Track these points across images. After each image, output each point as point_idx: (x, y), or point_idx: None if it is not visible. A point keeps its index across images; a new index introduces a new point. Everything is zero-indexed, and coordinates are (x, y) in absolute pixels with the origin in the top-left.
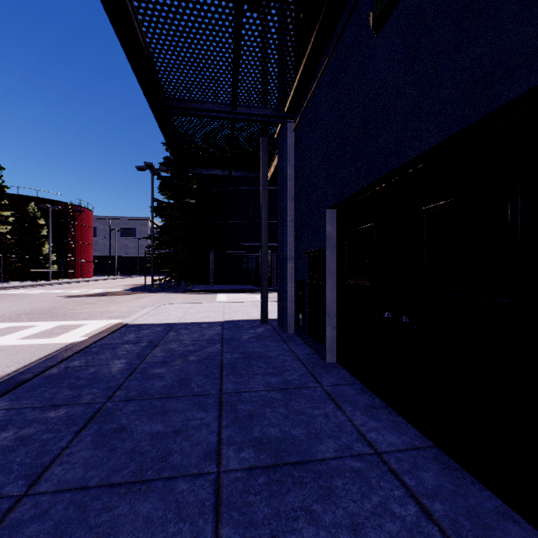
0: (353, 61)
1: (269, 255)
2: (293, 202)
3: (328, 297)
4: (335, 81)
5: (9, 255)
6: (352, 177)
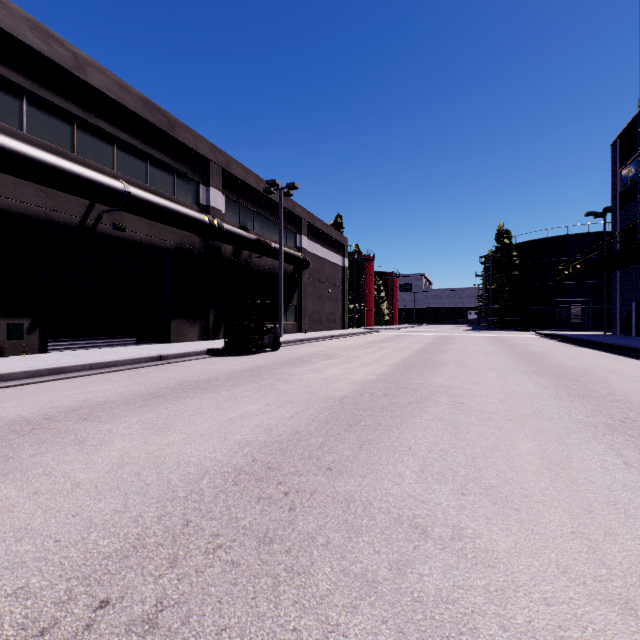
0: (638, 277)
1: (579, 307)
2: (619, 295)
3: (632, 322)
4: (634, 276)
5: None
6: (638, 298)
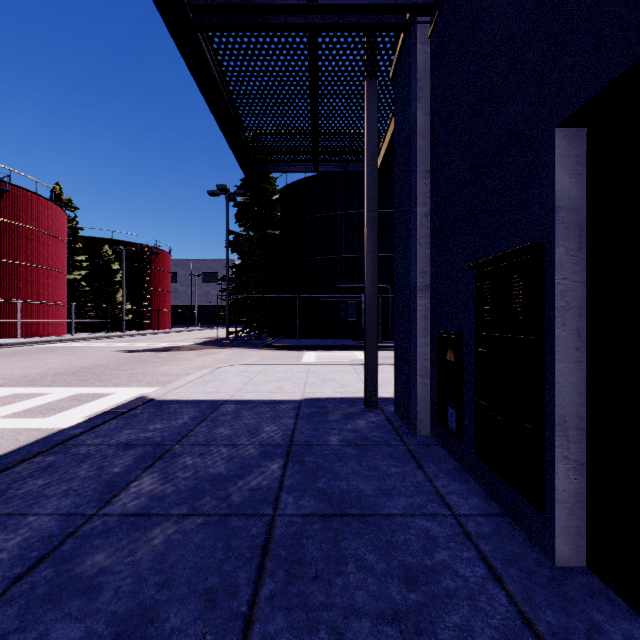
0: None
1: None
2: (429, 178)
3: (560, 377)
4: None
5: (83, 303)
6: None
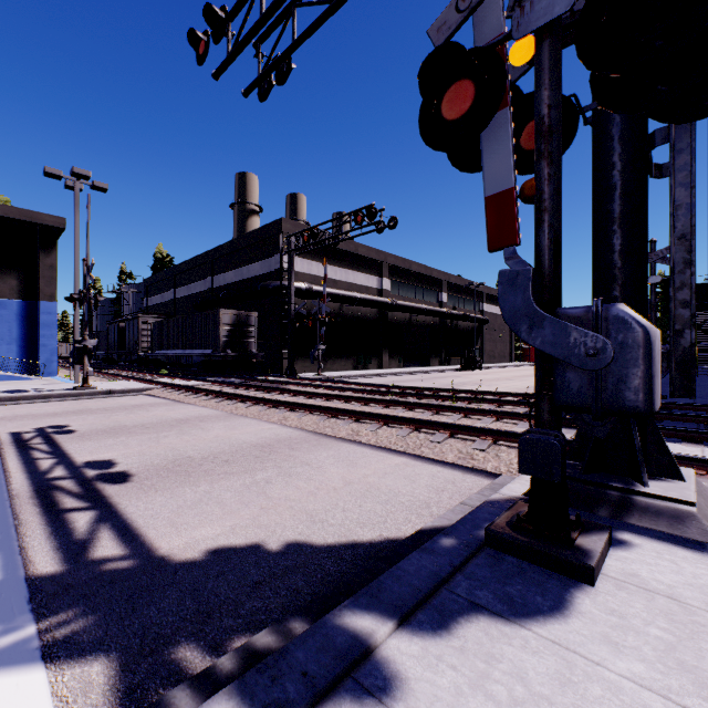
0: None
1: None
2: None
3: None
4: None
5: None
6: None
